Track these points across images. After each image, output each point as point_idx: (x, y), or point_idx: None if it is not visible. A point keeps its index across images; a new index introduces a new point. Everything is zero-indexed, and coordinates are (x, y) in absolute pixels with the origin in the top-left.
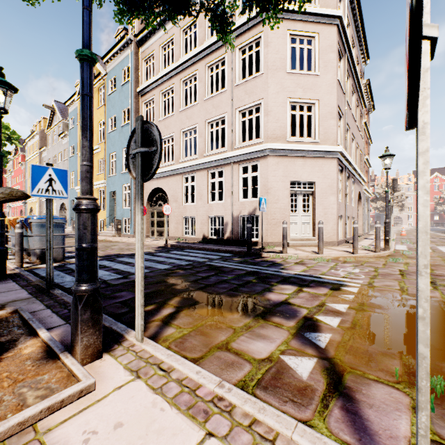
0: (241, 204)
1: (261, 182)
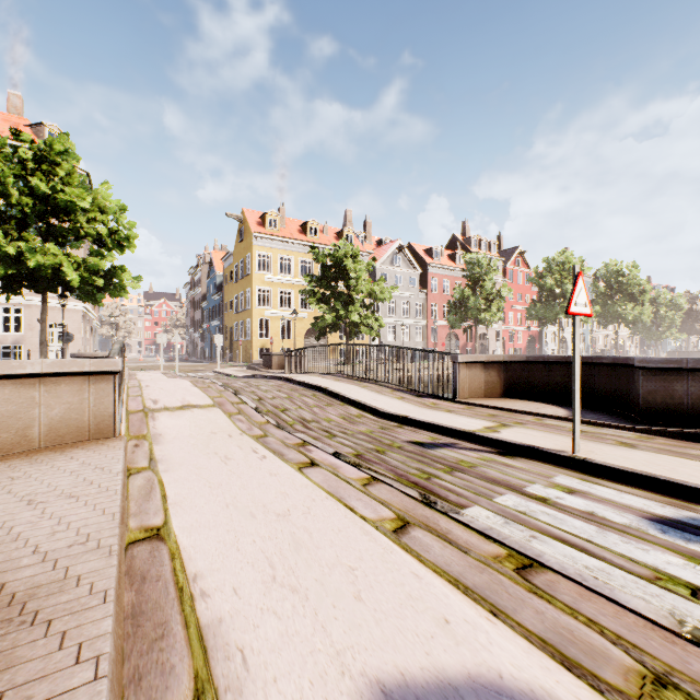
0: (3, 337)
1: (26, 322)
